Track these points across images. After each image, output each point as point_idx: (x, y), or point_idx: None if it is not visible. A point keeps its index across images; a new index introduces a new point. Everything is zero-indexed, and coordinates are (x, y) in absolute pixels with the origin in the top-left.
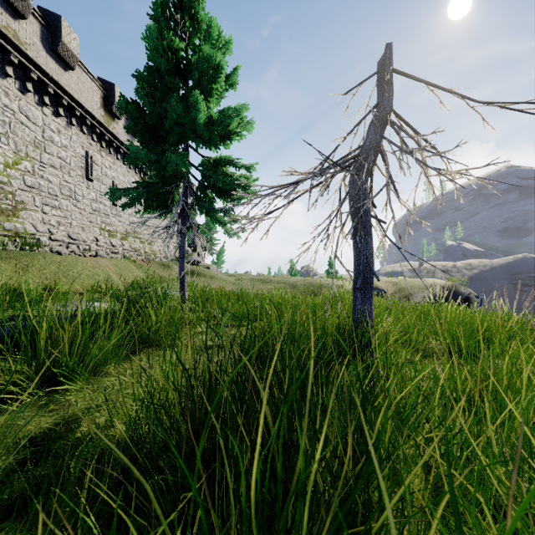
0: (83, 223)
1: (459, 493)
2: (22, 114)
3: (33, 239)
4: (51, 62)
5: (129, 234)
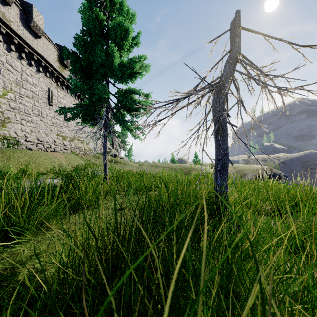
0: (46, 131)
1: None
2: (8, 64)
3: (14, 140)
4: (26, 33)
5: (75, 138)
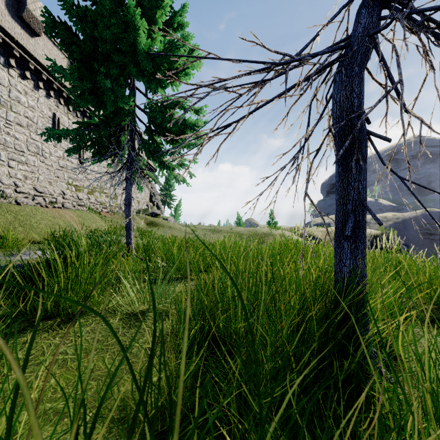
0: (50, 178)
1: None
2: None
3: None
4: (16, 27)
5: (96, 189)
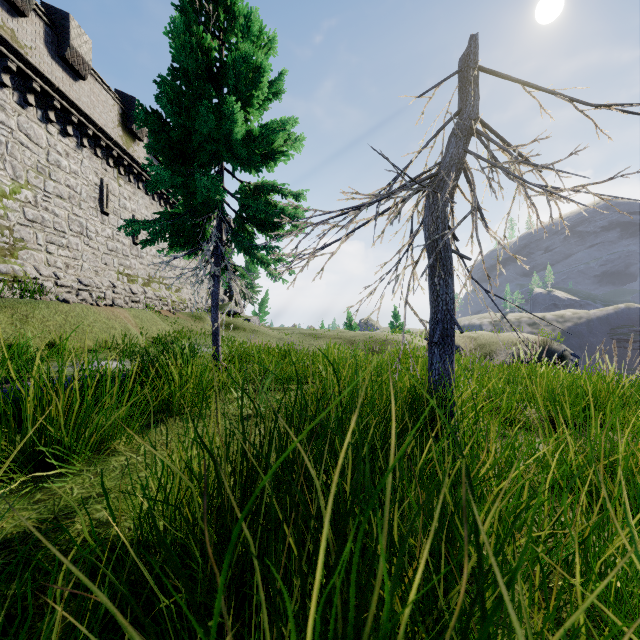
0: (96, 266)
1: (607, 636)
2: (21, 133)
3: (35, 284)
4: (57, 69)
5: (153, 279)
